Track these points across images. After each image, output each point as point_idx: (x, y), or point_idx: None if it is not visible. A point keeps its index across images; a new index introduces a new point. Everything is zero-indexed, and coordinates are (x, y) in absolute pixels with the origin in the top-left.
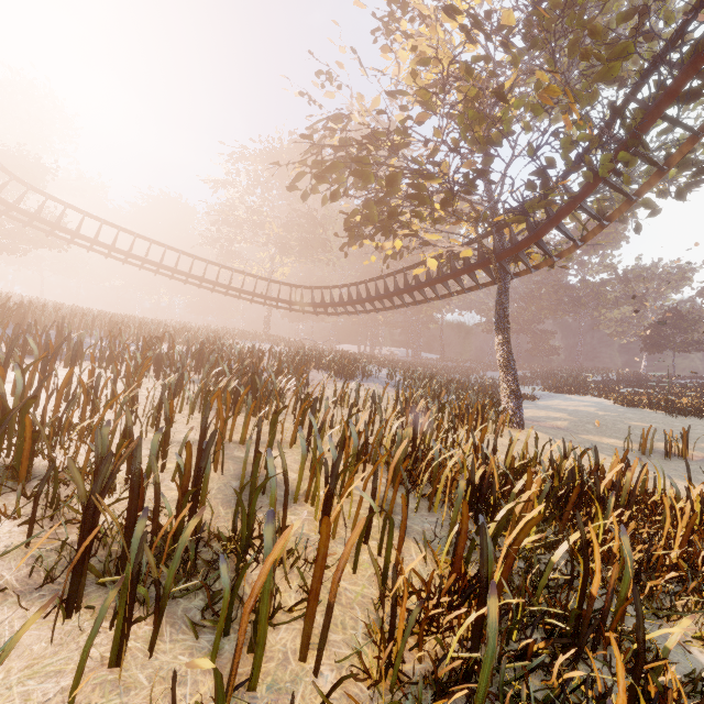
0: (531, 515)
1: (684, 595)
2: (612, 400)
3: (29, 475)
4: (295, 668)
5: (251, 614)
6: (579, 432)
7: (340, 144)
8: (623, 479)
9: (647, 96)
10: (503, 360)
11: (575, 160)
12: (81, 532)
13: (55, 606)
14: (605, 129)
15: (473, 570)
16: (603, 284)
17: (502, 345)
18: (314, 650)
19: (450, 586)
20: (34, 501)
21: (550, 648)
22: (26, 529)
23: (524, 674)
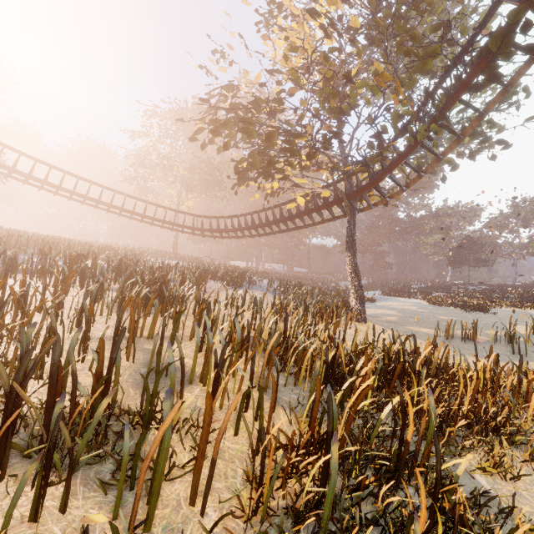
0: (365, 385)
1: (471, 437)
2: (427, 301)
3: None
4: (186, 511)
5: (152, 472)
6: (404, 324)
7: (230, 107)
8: (433, 357)
9: (450, 85)
10: (351, 272)
11: (401, 128)
12: (5, 414)
13: None
14: (421, 107)
15: (326, 427)
16: (422, 218)
17: (351, 262)
18: (201, 496)
19: (307, 441)
20: None
21: (379, 481)
22: None
23: (358, 502)
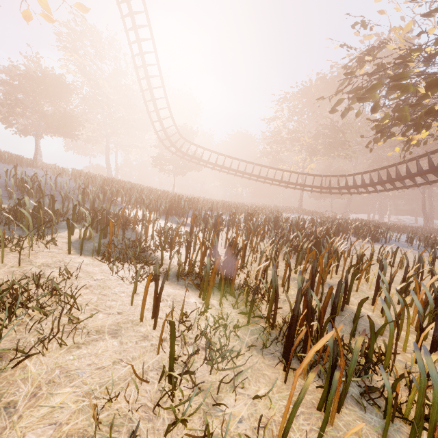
0: None
1: None
2: None
3: (233, 287)
4: None
5: (391, 410)
6: None
7: (377, 70)
8: None
9: None
10: None
11: None
12: (291, 329)
13: (277, 363)
14: None
15: None
16: None
17: None
18: None
19: None
20: (250, 303)
21: None
22: (242, 315)
23: None
